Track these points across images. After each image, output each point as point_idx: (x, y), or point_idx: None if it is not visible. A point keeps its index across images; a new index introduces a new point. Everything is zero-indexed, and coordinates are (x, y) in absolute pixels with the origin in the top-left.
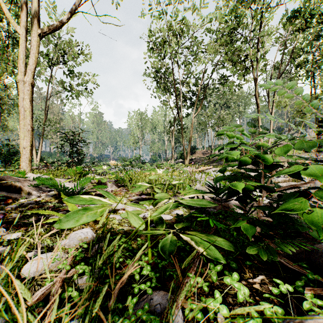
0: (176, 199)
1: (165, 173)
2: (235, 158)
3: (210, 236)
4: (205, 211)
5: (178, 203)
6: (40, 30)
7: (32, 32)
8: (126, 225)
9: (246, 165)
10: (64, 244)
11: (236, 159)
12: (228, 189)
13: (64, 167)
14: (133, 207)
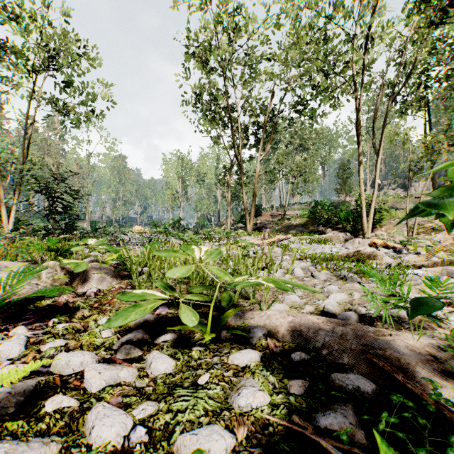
0: (241, 321)
1: (212, 258)
2: None
3: None
4: (334, 385)
5: None
6: None
7: None
8: None
9: None
10: None
11: None
12: None
13: (29, 239)
14: (111, 370)
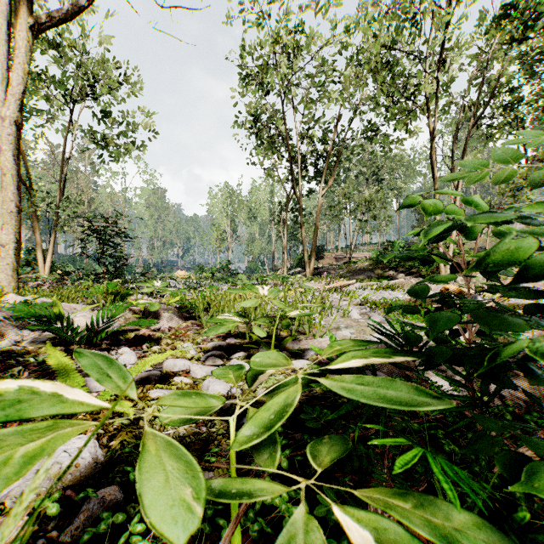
0: (297, 347)
1: (274, 294)
2: (517, 256)
3: (433, 511)
4: None
5: (311, 374)
6: (34, 20)
7: (17, 22)
8: None
9: (541, 278)
10: (8, 492)
11: (519, 258)
12: (477, 351)
13: (85, 283)
14: (207, 367)
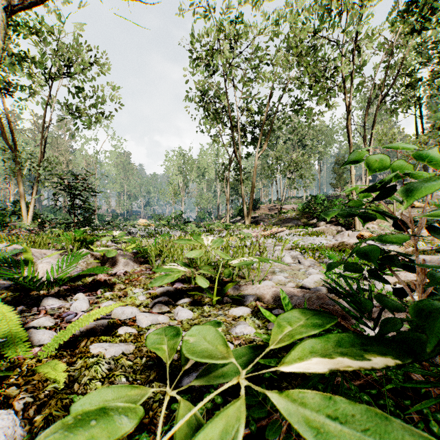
0: (238, 292)
1: (217, 245)
2: None
3: None
4: None
5: (253, 347)
6: (8, 2)
7: None
8: (123, 380)
9: None
10: None
11: None
12: None
13: (57, 231)
14: (153, 315)
